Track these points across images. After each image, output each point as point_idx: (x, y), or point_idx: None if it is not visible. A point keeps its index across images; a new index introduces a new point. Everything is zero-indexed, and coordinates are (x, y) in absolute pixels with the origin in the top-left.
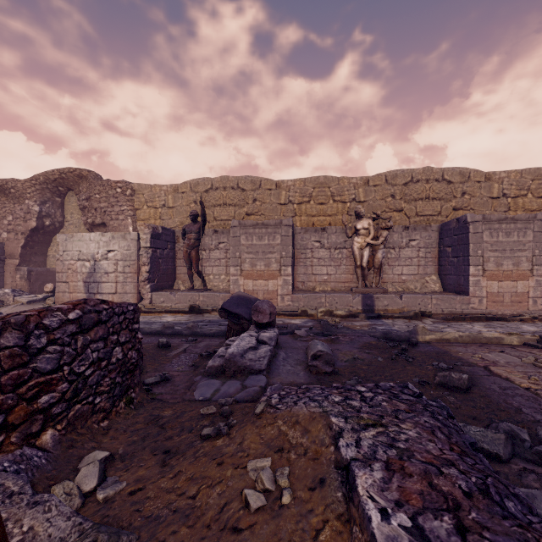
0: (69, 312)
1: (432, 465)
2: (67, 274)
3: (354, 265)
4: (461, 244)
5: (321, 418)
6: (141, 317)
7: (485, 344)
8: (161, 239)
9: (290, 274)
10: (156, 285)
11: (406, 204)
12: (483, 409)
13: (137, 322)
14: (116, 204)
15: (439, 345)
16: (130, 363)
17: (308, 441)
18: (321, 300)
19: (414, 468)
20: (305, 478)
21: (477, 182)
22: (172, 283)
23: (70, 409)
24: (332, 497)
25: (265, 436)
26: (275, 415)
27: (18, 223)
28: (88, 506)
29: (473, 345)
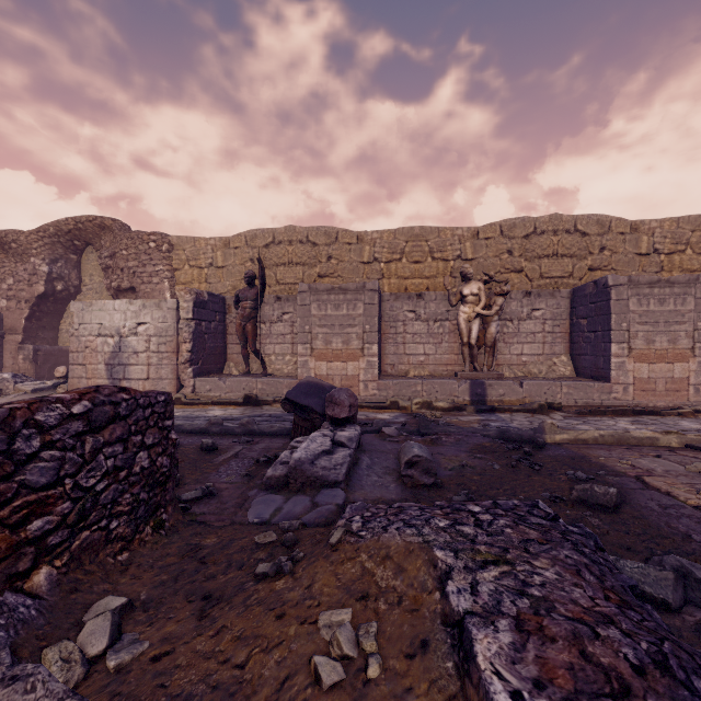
0: (73, 403)
1: (582, 623)
2: (84, 354)
3: (459, 342)
4: (601, 314)
5: (421, 551)
6: (180, 410)
7: (634, 446)
8: (207, 308)
9: (376, 354)
10: (200, 369)
11: (527, 263)
12: (640, 535)
13: (170, 417)
14: (149, 263)
15: (574, 447)
16: (160, 473)
17: (403, 584)
18: (416, 388)
19: (558, 629)
20: (400, 640)
21: (620, 234)
22: (221, 366)
23: (74, 538)
24: (439, 669)
25: (343, 576)
26: (357, 546)
27: (21, 288)
28: (93, 678)
29: (619, 448)
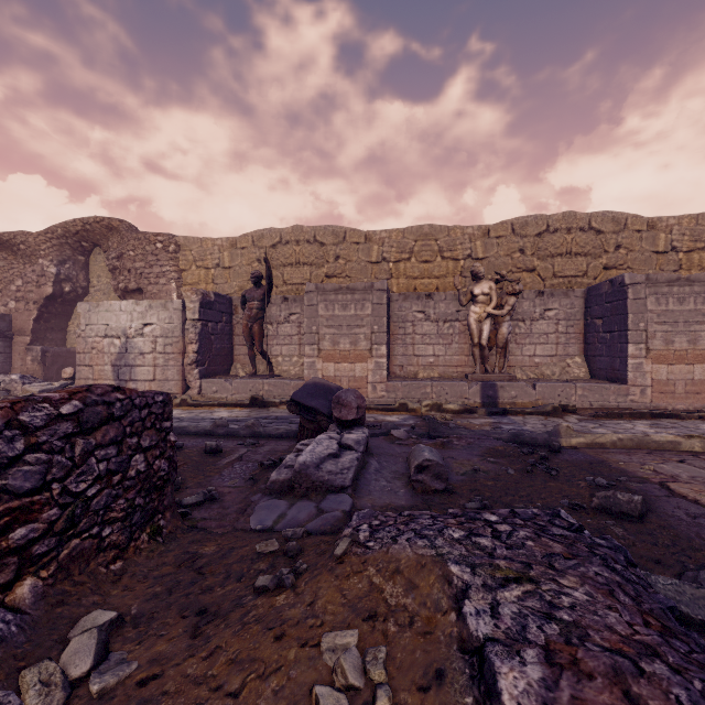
0: (62, 403)
1: (622, 655)
2: (91, 355)
3: (470, 343)
4: (617, 314)
5: (434, 566)
6: (186, 411)
7: (655, 450)
8: (213, 309)
9: (385, 355)
10: (207, 370)
11: (539, 262)
12: (669, 547)
13: (169, 418)
14: (156, 264)
15: (592, 451)
16: (158, 477)
17: (415, 602)
18: (426, 389)
19: (595, 663)
20: (412, 668)
21: (636, 231)
22: (228, 367)
23: (63, 546)
24: (457, 704)
25: (349, 592)
26: (364, 558)
27: (29, 290)
28: (74, 704)
29: (639, 453)
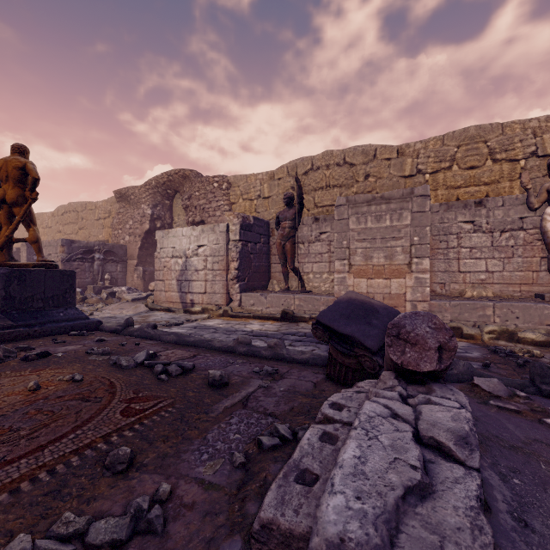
0: None
1: None
2: (163, 272)
3: (540, 256)
4: None
5: None
6: (224, 322)
7: None
8: (252, 231)
9: (427, 270)
10: (246, 285)
11: None
12: None
13: None
14: (213, 200)
15: None
16: None
17: None
18: (484, 311)
19: None
20: None
21: None
22: (266, 283)
23: None
24: None
25: None
26: None
27: (136, 227)
28: None
29: None
